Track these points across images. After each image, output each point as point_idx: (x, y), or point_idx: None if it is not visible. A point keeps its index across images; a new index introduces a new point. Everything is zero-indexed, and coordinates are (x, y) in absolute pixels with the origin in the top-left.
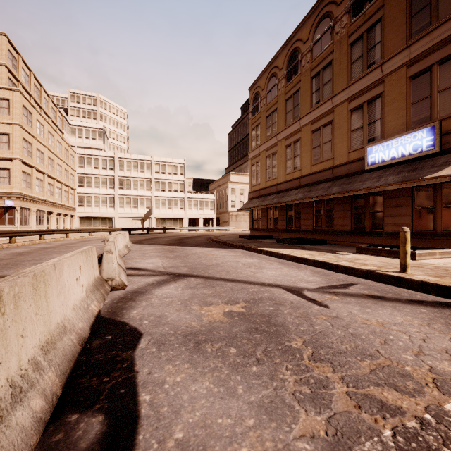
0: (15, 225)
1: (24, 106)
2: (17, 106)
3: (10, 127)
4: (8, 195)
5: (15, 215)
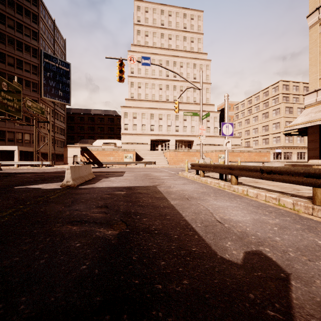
0: (281, 160)
1: (286, 107)
2: (282, 109)
3: (280, 119)
4: (279, 147)
5: (281, 155)
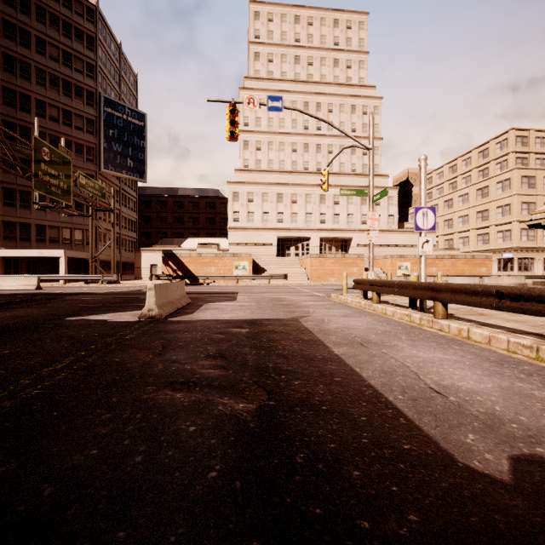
0: (513, 272)
1: (523, 176)
2: (514, 181)
3: (510, 199)
4: (508, 249)
5: (514, 264)
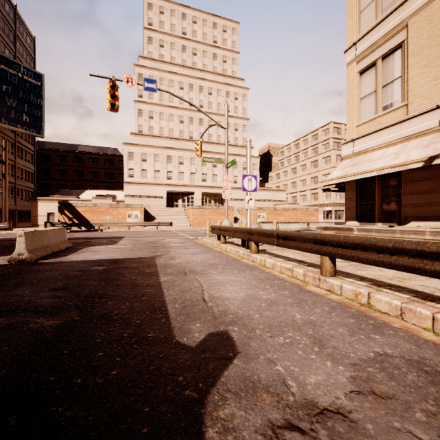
0: (332, 220)
1: (337, 155)
2: (332, 158)
3: (330, 170)
4: (329, 204)
5: (332, 214)
